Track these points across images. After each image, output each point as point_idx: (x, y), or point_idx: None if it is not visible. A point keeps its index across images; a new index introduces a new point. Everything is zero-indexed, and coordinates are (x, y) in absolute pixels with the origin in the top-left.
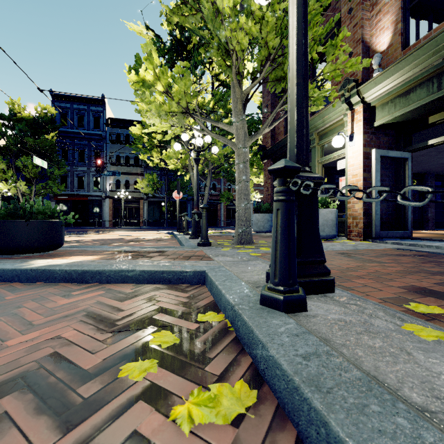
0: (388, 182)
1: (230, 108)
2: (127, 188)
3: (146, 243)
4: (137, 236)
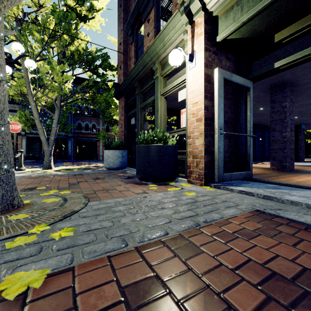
0: (229, 114)
1: (76, 35)
2: None
3: None
4: None
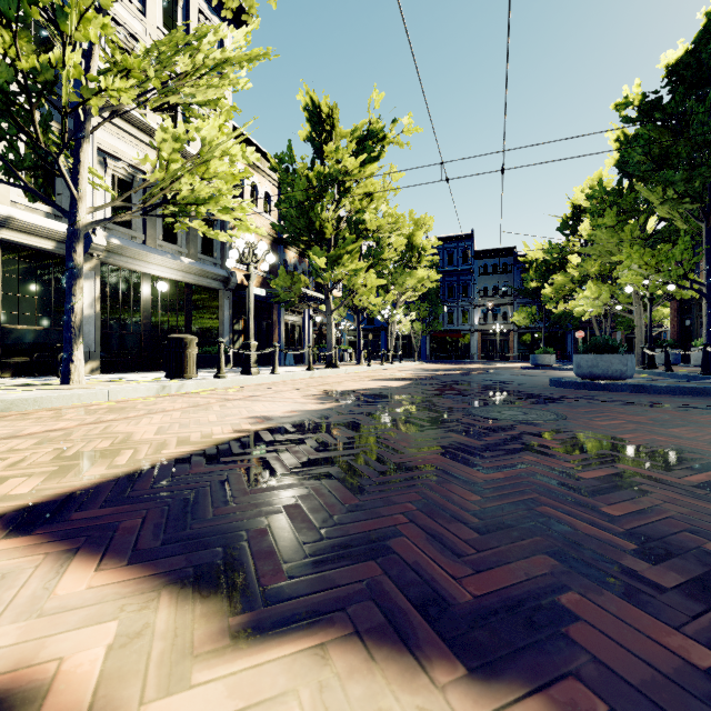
0: None
1: None
2: (495, 320)
3: None
4: None
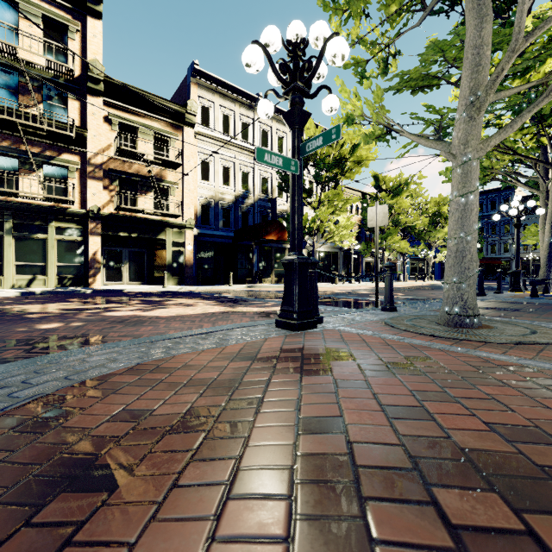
0: None
1: None
2: (535, 249)
3: None
4: None
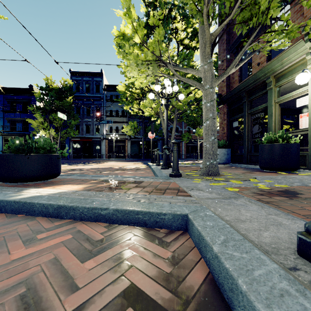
0: None
1: (192, 65)
2: (117, 132)
3: (127, 171)
4: (122, 165)
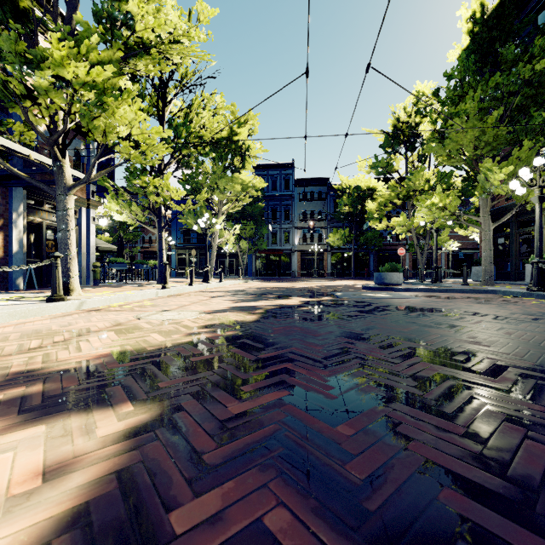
0: None
1: (452, 182)
2: (312, 241)
3: None
4: (370, 283)
